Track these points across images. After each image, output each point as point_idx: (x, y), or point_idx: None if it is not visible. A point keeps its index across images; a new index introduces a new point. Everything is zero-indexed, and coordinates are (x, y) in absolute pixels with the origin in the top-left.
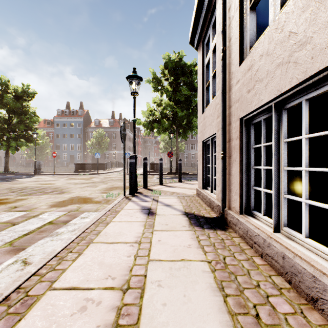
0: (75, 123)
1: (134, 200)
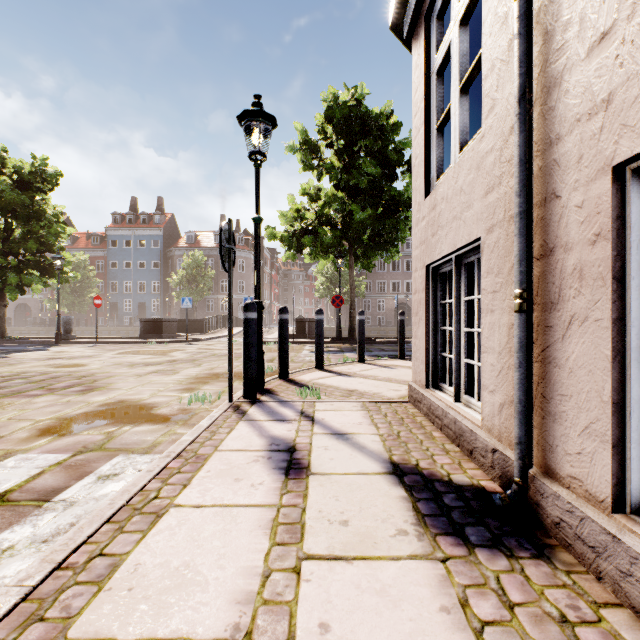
0: (147, 240)
1: (253, 415)
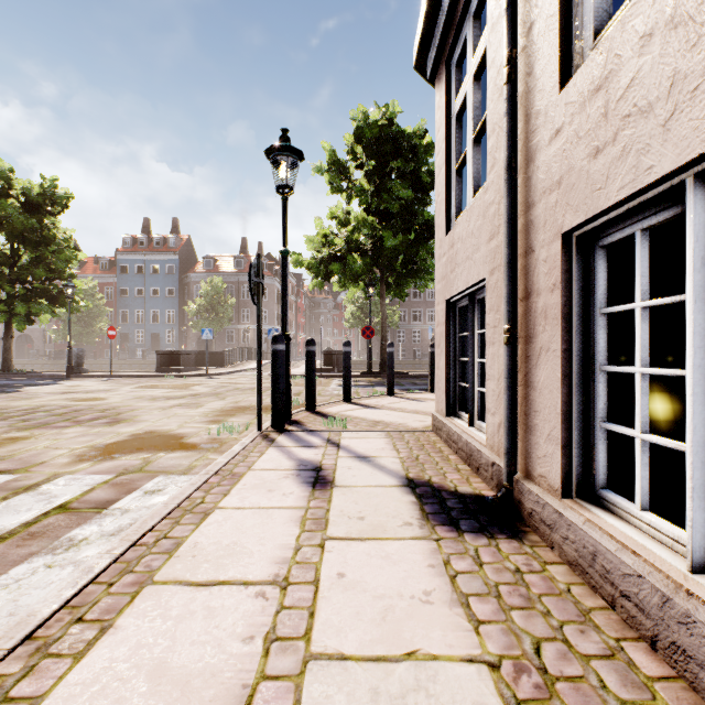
0: (161, 265)
1: (282, 442)
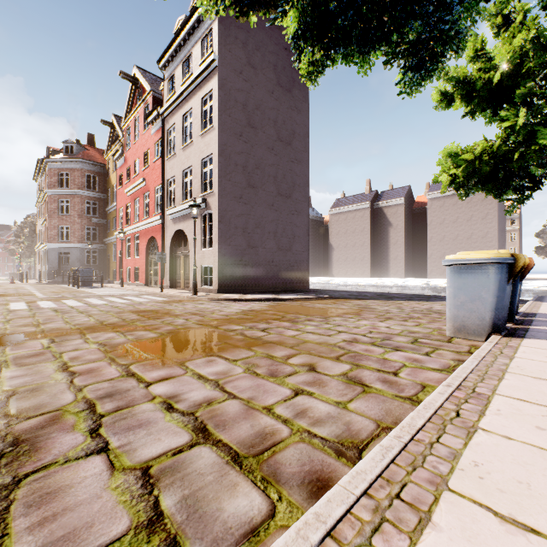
0: None
1: None
